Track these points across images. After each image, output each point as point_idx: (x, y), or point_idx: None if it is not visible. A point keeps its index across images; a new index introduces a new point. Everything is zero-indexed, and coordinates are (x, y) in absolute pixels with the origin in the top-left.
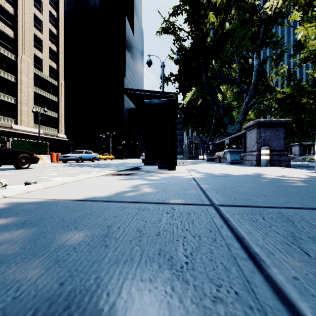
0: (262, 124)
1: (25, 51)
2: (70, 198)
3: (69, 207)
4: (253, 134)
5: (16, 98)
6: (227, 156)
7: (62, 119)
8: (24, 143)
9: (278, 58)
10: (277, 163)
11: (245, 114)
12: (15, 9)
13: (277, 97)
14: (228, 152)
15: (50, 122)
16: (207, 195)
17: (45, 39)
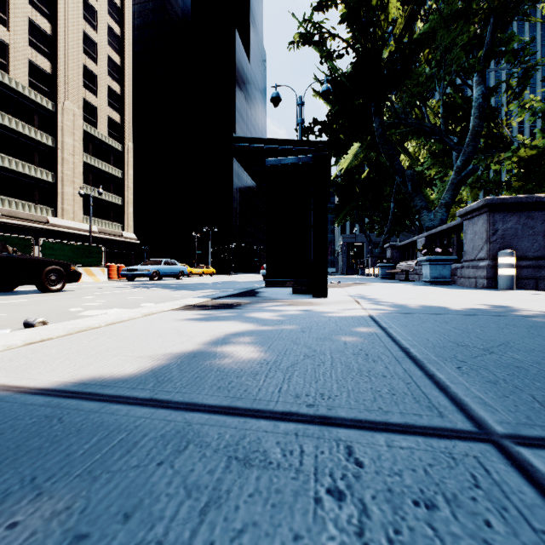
0: (499, 205)
1: (70, 95)
2: (51, 385)
3: (11, 430)
4: (478, 225)
5: (54, 174)
6: (424, 270)
7: (130, 207)
8: (64, 247)
9: (521, 83)
10: (530, 283)
11: (455, 190)
12: (53, 26)
13: (520, 155)
14: (426, 261)
15: (110, 212)
16: (437, 382)
17: (101, 73)
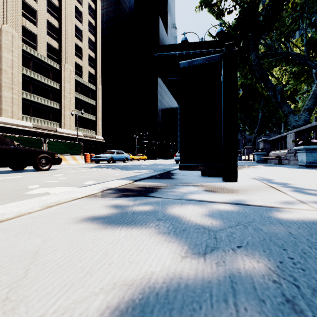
0: None
1: (68, 60)
2: None
3: None
4: None
5: (60, 104)
6: (299, 156)
7: (100, 121)
8: (60, 144)
9: None
10: None
11: (316, 98)
12: (60, 23)
13: None
14: (302, 150)
15: (89, 124)
16: None
17: (84, 47)
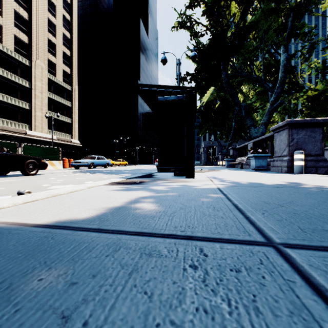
0: (294, 124)
1: (39, 56)
2: (43, 222)
3: (28, 242)
4: (283, 136)
5: (30, 104)
6: (251, 162)
7: (76, 124)
8: (36, 148)
9: (309, 52)
10: (313, 170)
11: (270, 115)
12: (29, 14)
13: (308, 94)
14: (252, 157)
15: (64, 127)
16: (250, 220)
17: (58, 43)
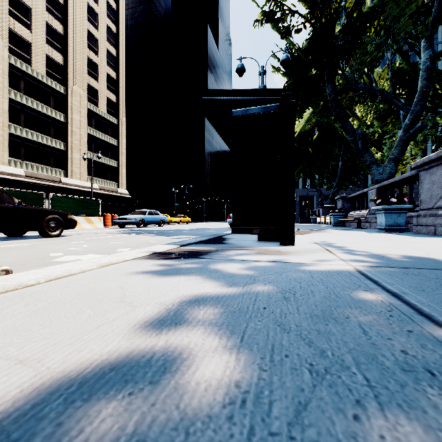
0: None
1: (77, 81)
2: None
3: None
4: (437, 175)
5: (65, 143)
6: (378, 218)
7: (124, 168)
8: (69, 200)
9: None
10: None
11: (403, 146)
12: (65, 27)
13: None
14: (381, 210)
15: (108, 173)
16: None
17: (101, 63)
